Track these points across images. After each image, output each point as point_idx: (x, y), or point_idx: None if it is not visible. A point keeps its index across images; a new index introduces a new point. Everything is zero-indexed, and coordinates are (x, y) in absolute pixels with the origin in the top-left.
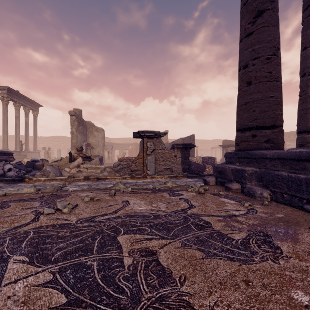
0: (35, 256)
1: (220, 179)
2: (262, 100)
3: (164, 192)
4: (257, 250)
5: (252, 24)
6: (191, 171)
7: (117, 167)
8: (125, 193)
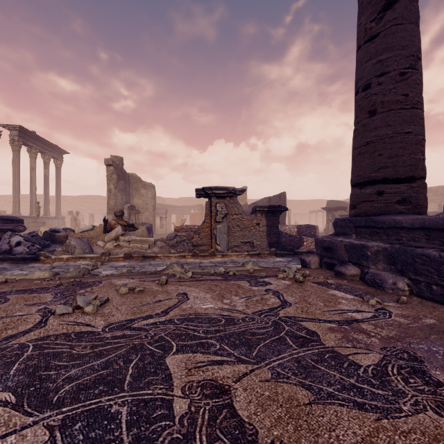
0: (26, 394)
1: (327, 259)
2: (393, 137)
3: (242, 278)
4: (404, 389)
5: (376, 22)
6: (281, 246)
7: (173, 240)
8: (182, 281)
